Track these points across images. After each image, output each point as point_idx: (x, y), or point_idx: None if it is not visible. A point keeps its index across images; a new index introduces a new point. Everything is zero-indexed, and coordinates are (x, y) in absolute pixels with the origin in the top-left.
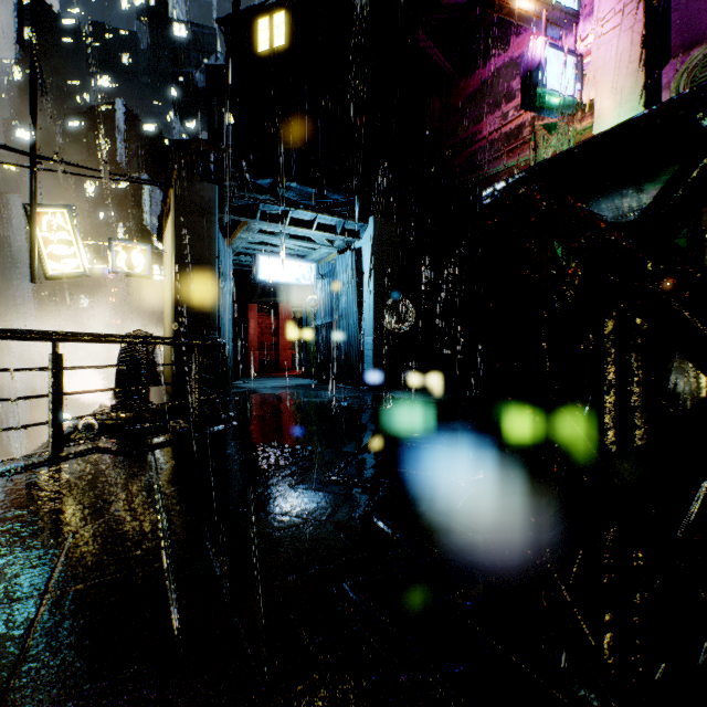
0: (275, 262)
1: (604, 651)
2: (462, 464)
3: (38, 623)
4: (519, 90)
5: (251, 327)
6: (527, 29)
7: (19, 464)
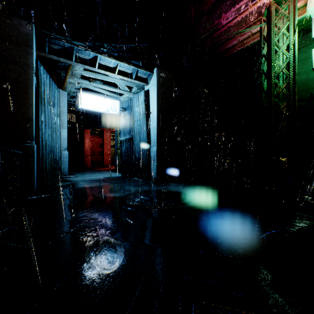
0: (91, 97)
1: None
2: None
3: None
4: None
5: (86, 142)
6: None
7: None
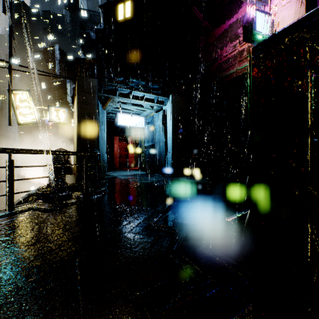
0: (125, 116)
1: None
2: (217, 215)
3: None
4: (241, 33)
5: (115, 147)
6: (245, 4)
7: None
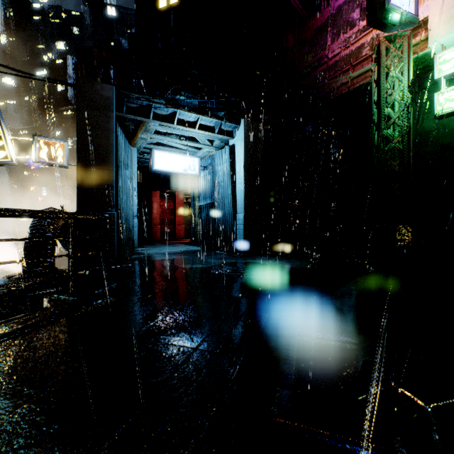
0: (167, 156)
1: None
2: None
3: None
4: (359, 18)
5: (154, 208)
6: None
7: None
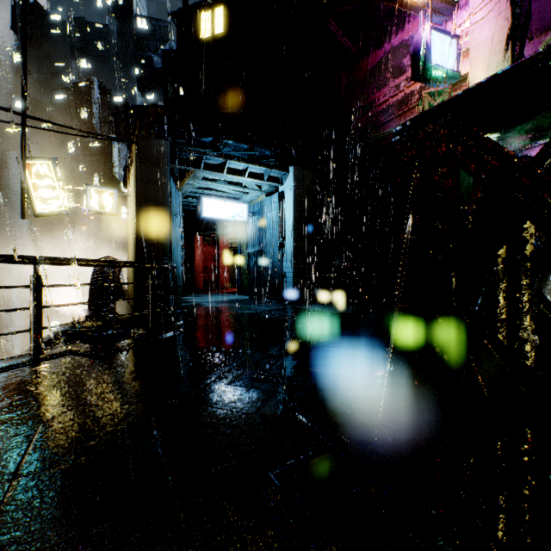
0: (216, 203)
1: (497, 531)
2: (365, 364)
3: (2, 508)
4: (409, 65)
5: (197, 254)
6: (415, 17)
7: (5, 364)
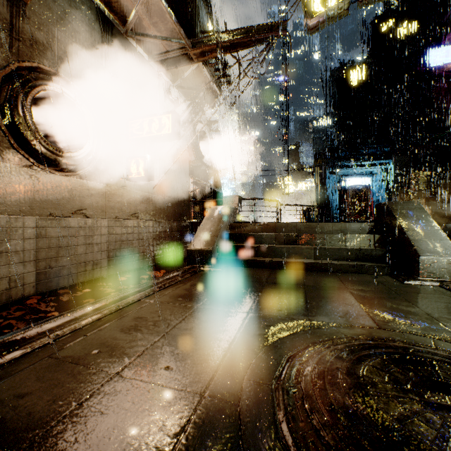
0: (353, 179)
1: None
2: None
3: None
4: None
5: None
6: None
7: None
